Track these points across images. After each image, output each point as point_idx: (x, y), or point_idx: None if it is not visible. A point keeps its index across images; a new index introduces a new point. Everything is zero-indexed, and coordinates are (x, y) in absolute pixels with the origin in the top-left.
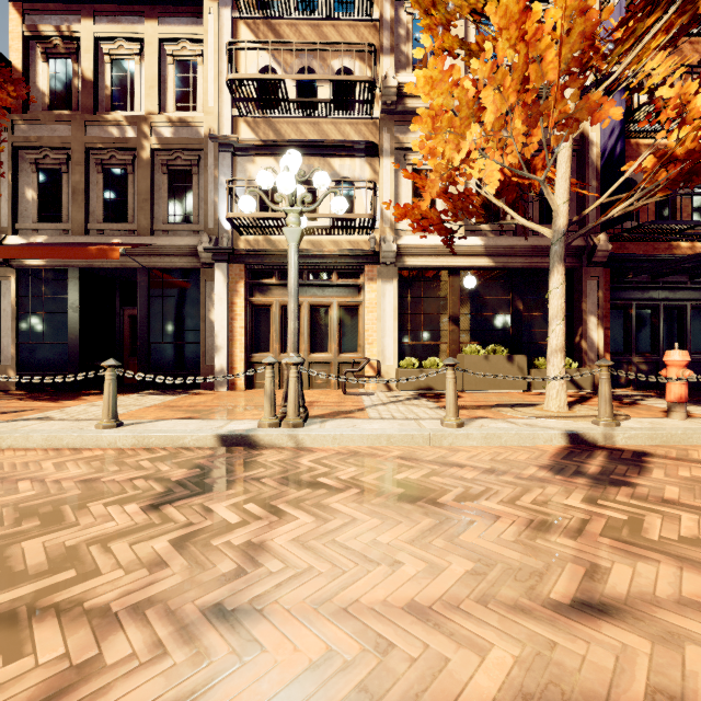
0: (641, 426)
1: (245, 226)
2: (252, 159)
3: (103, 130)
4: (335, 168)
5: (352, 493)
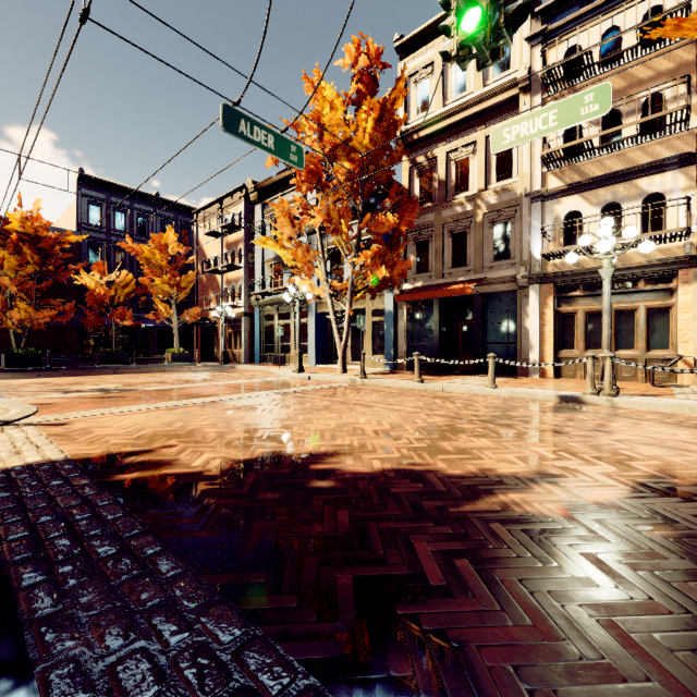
0: None
1: (554, 255)
2: (558, 201)
3: (452, 211)
4: (642, 187)
5: (654, 422)
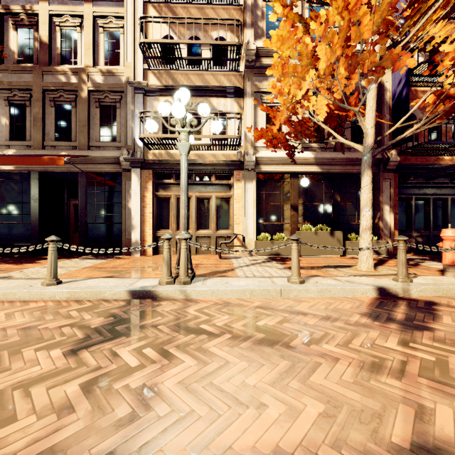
0: (427, 282)
1: (152, 143)
2: (157, 98)
3: (55, 78)
4: (214, 104)
5: (225, 338)
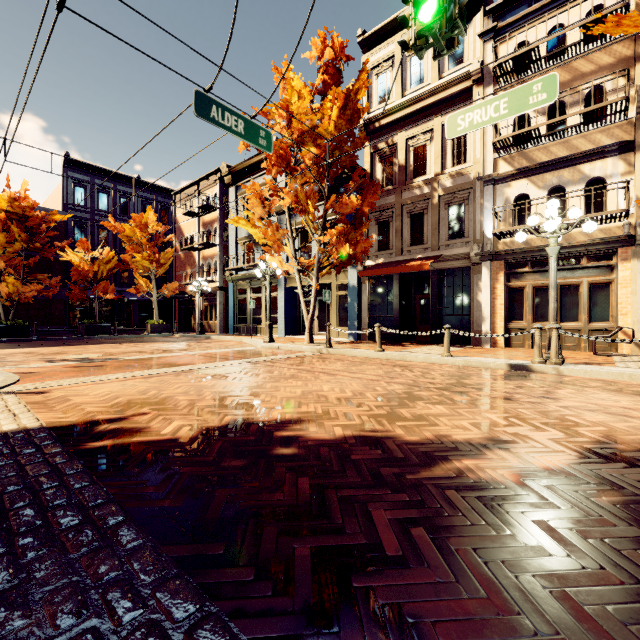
0: None
1: (505, 234)
2: (508, 184)
3: (411, 193)
4: (585, 172)
5: (597, 389)
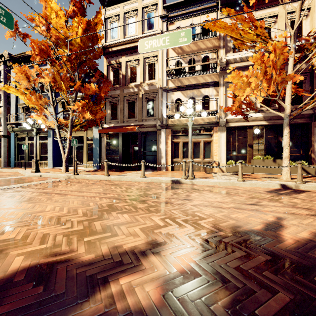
0: (314, 184)
1: (171, 116)
2: (173, 93)
3: (128, 90)
4: (202, 92)
5: (208, 191)
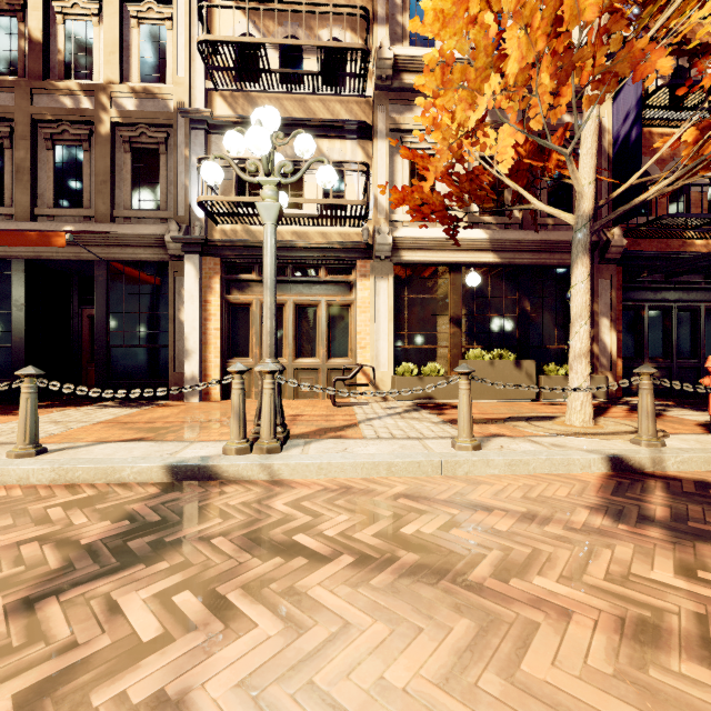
0: (689, 446)
1: (220, 213)
2: None
3: (53, 100)
4: (324, 150)
5: (342, 564)
